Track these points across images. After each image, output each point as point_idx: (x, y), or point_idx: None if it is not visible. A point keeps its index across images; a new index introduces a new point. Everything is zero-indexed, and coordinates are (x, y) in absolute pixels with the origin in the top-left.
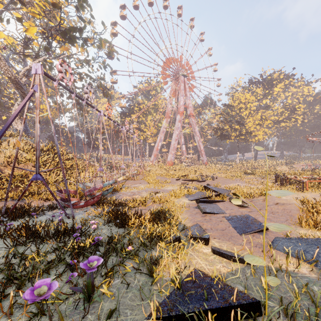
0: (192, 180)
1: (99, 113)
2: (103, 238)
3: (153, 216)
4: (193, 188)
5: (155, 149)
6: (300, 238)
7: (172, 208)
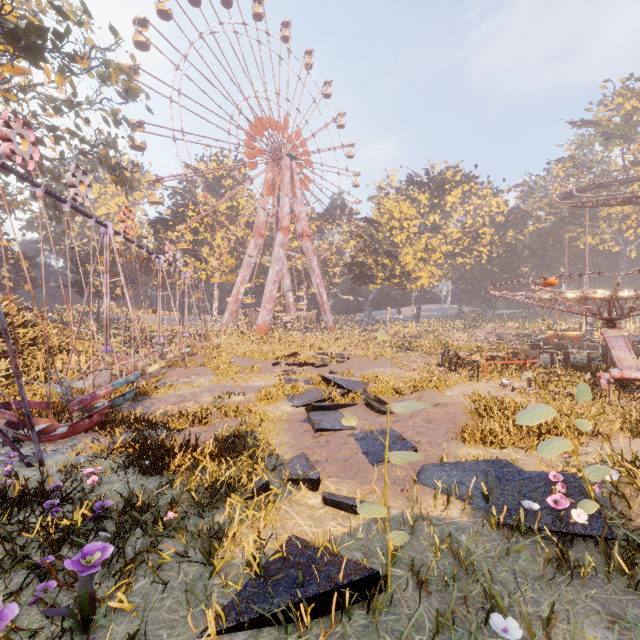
0: (303, 365)
1: (103, 229)
2: (114, 503)
3: (220, 447)
4: (304, 382)
5: (233, 299)
6: (456, 463)
7: (259, 427)
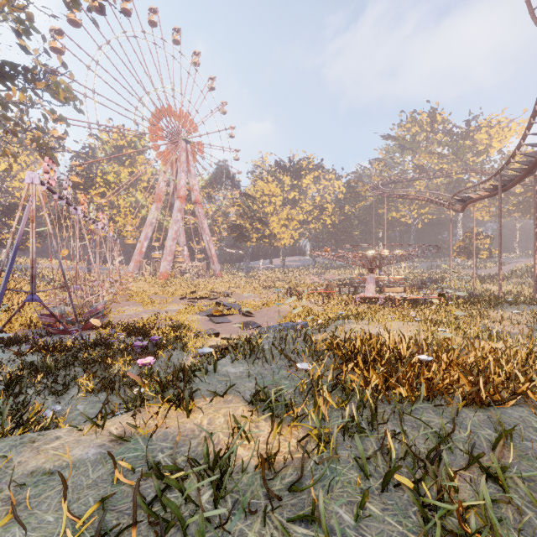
0: (201, 298)
1: (74, 211)
2: None
3: (171, 327)
4: (204, 306)
5: (137, 252)
6: (273, 325)
7: (186, 322)
